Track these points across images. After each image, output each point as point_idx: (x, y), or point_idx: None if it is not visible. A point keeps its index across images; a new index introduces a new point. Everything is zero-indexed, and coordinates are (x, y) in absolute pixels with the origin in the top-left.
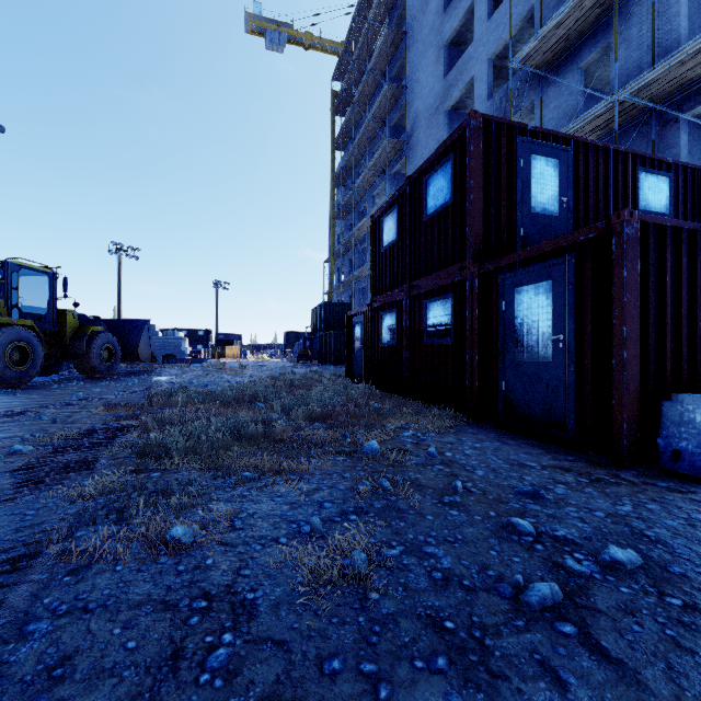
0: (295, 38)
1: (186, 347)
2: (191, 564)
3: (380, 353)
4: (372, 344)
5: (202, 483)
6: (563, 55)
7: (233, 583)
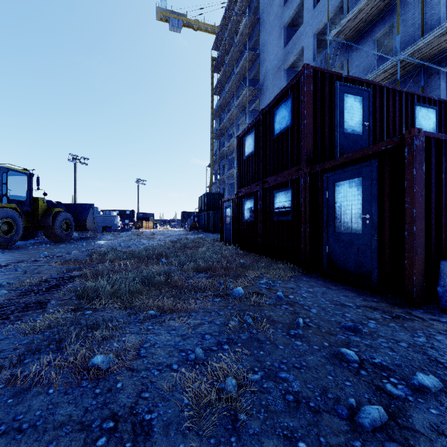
0: (188, 23)
1: (118, 221)
2: (105, 387)
3: (243, 226)
4: (238, 220)
5: (120, 319)
6: (362, 31)
7: (136, 404)
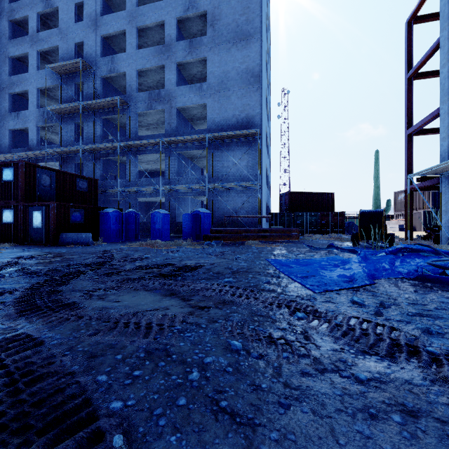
0: None
1: None
2: None
3: None
4: None
5: None
6: (69, 115)
7: None
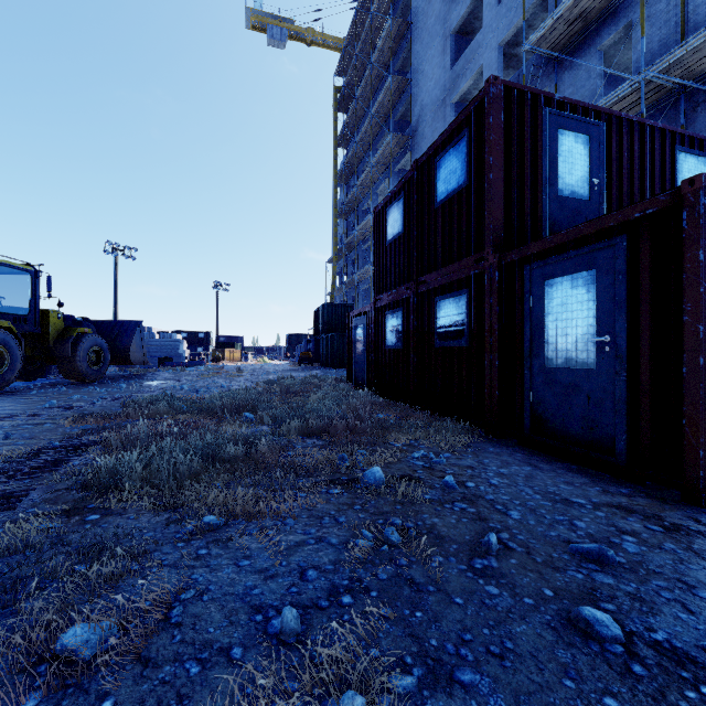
0: (297, 34)
1: (184, 350)
2: None
3: (384, 356)
4: (376, 347)
5: (148, 533)
6: (580, 37)
7: None
